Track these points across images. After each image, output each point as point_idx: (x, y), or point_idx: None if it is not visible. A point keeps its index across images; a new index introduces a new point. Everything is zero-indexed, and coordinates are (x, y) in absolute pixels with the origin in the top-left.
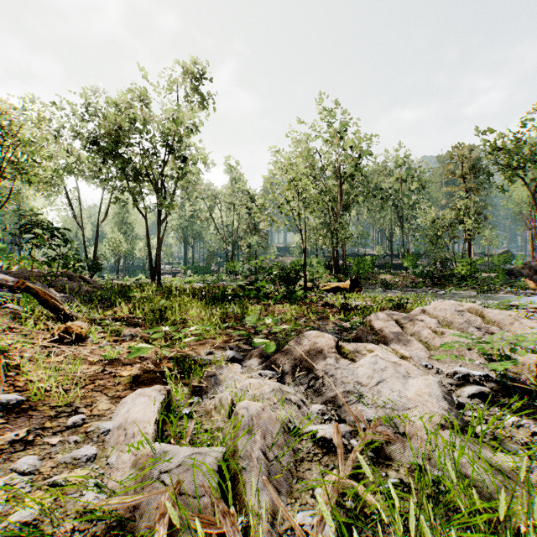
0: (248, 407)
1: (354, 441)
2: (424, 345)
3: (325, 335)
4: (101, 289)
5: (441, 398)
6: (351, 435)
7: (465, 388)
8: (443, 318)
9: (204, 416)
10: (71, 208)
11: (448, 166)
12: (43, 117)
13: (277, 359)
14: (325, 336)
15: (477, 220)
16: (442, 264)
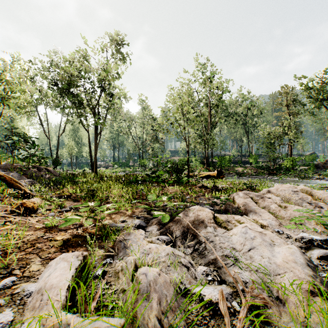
0: (147, 273)
1: (235, 303)
2: (273, 215)
3: (205, 209)
4: (58, 176)
5: (305, 265)
6: (232, 296)
7: (313, 251)
8: (283, 196)
9: (113, 276)
10: (42, 126)
11: (277, 99)
12: (24, 69)
13: (170, 227)
14: (205, 210)
15: (296, 133)
16: (274, 161)
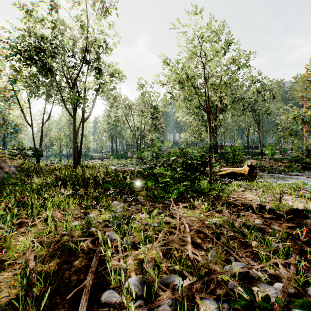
0: None
1: None
2: None
3: None
4: (11, 174)
5: None
6: None
7: None
8: None
9: None
10: (22, 111)
11: (304, 76)
12: None
13: None
14: None
15: None
16: (308, 151)
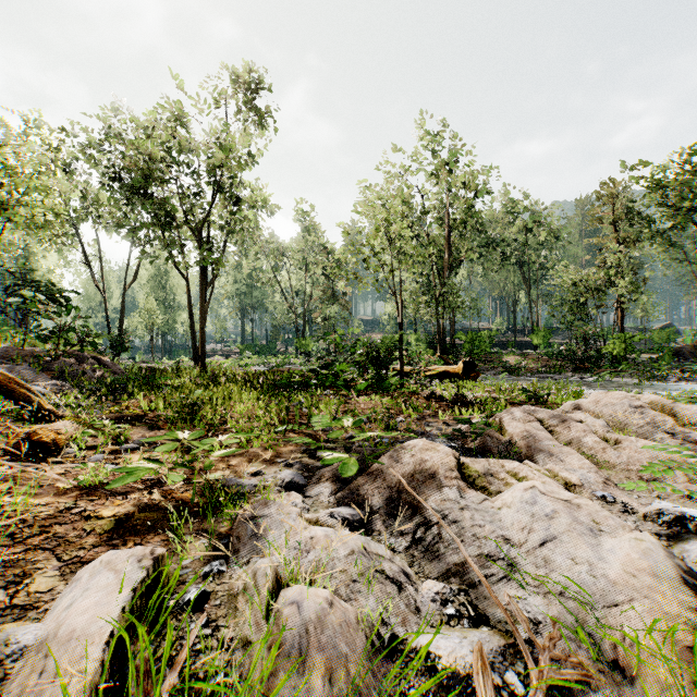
0: (301, 602)
1: (513, 676)
2: (590, 460)
3: (439, 447)
4: (122, 375)
5: (678, 583)
6: (505, 658)
7: (687, 543)
8: (611, 417)
9: (224, 605)
10: (89, 267)
11: (593, 210)
12: (50, 144)
13: (360, 486)
14: (439, 450)
15: (632, 282)
16: (586, 341)
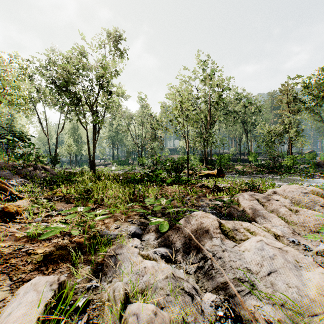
0: (139, 313)
1: None
2: (283, 220)
3: (210, 215)
4: (55, 175)
5: None
6: None
7: None
8: (292, 198)
9: (97, 308)
10: (41, 124)
11: (277, 97)
12: (22, 66)
13: (170, 236)
14: (210, 217)
15: (296, 131)
16: (275, 159)
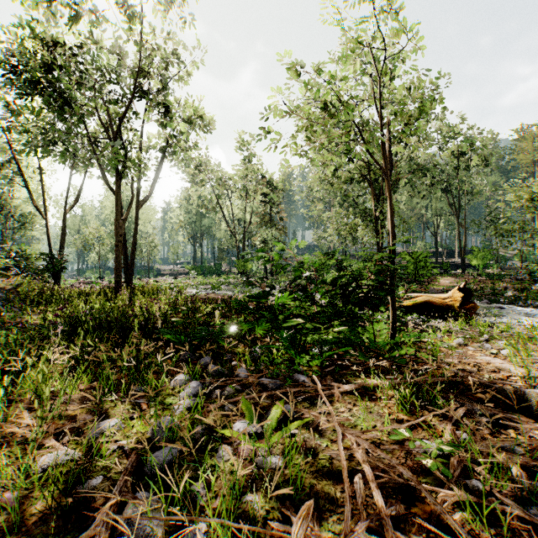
0: None
1: None
2: None
3: None
4: None
5: None
6: None
7: None
8: None
9: None
10: (28, 188)
11: None
12: None
13: None
14: None
15: None
16: None
